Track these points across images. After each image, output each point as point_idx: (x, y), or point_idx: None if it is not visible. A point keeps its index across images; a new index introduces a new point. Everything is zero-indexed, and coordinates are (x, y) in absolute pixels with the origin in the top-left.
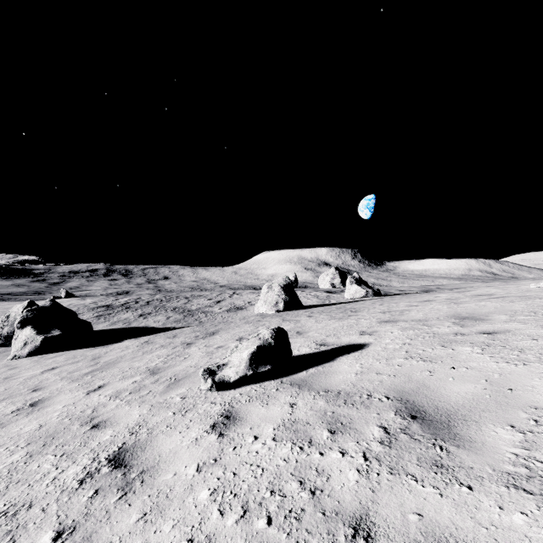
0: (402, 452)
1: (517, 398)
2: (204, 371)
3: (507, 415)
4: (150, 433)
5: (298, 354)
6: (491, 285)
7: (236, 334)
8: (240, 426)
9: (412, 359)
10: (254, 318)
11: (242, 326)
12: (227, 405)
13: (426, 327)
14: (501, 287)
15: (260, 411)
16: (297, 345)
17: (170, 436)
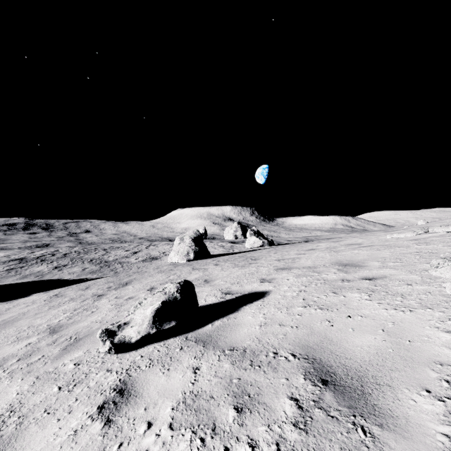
0: (321, 440)
1: (418, 351)
2: (102, 332)
3: (417, 374)
4: (20, 423)
5: (204, 304)
6: (356, 236)
7: (148, 284)
8: (133, 406)
9: (310, 307)
10: (166, 267)
11: (155, 275)
12: (124, 373)
13: (316, 274)
14: (365, 237)
15: (160, 381)
16: (204, 294)
17: (43, 428)
